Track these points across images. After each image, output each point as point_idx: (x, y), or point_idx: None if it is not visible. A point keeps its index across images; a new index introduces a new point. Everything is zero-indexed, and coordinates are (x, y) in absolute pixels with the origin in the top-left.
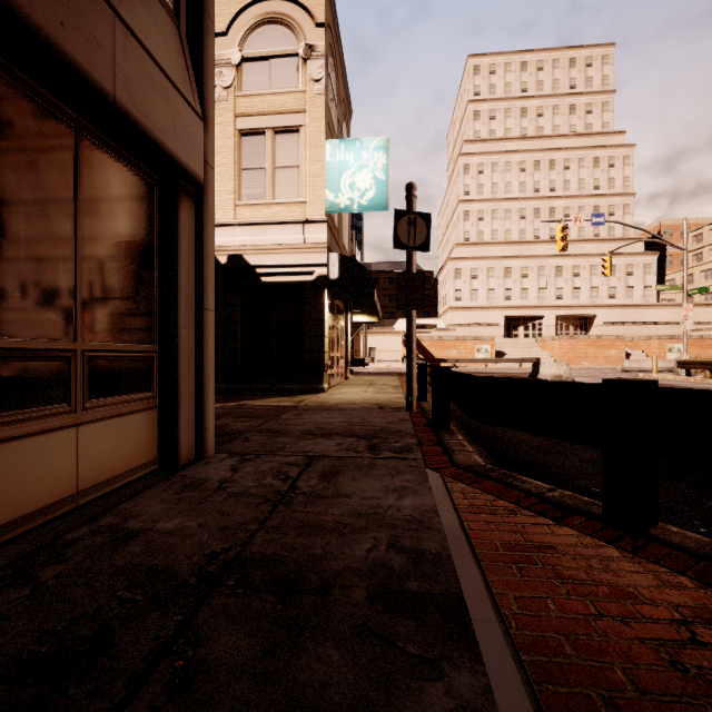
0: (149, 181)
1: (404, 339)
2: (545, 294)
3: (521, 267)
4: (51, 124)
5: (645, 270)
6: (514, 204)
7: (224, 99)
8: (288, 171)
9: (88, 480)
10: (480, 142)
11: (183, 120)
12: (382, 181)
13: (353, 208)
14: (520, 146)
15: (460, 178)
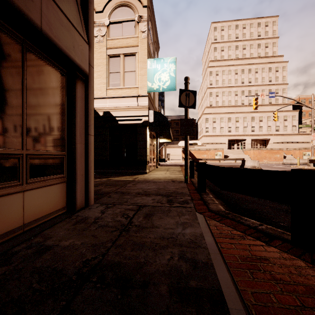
0: (61, 73)
1: (182, 150)
2: (246, 129)
3: (235, 117)
4: (9, 40)
5: (293, 118)
6: (232, 89)
7: (101, 41)
8: (130, 73)
9: (29, 218)
10: (217, 61)
11: (77, 43)
12: (173, 77)
13: (160, 90)
14: (235, 63)
15: (207, 77)
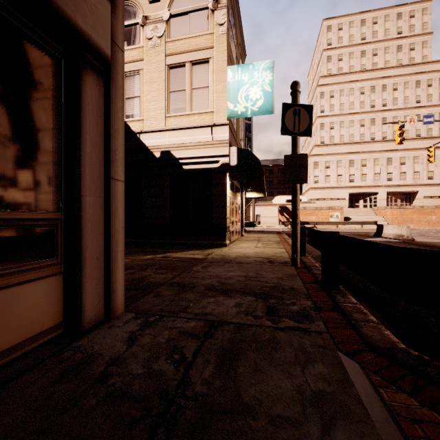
0: (51, 51)
1: (279, 209)
2: (379, 177)
3: (361, 159)
4: None
5: None
6: (356, 116)
7: (158, 45)
8: (201, 91)
9: None
10: (331, 77)
11: None
12: (268, 93)
13: (247, 114)
14: (360, 77)
15: (317, 101)
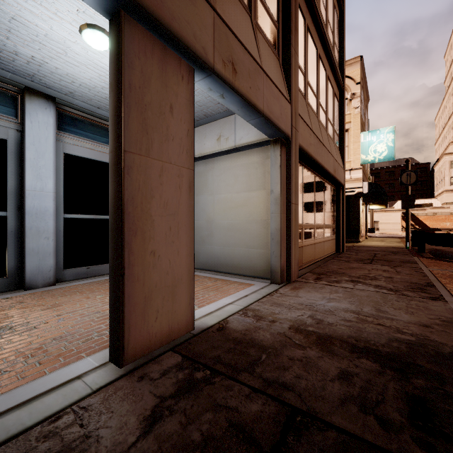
0: (334, 189)
1: (402, 215)
2: None
3: None
4: (330, 187)
5: None
6: None
7: None
8: None
9: (331, 250)
10: None
11: (342, 174)
12: (391, 147)
13: (375, 161)
14: None
15: None
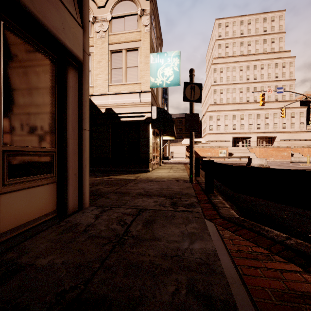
0: (51, 58)
1: (186, 148)
2: (252, 127)
3: (240, 114)
4: None
5: (300, 115)
6: (237, 86)
7: (103, 36)
8: (133, 69)
9: (7, 226)
10: (221, 58)
11: (69, 24)
12: (177, 72)
13: (163, 85)
14: (240, 59)
15: (211, 75)
